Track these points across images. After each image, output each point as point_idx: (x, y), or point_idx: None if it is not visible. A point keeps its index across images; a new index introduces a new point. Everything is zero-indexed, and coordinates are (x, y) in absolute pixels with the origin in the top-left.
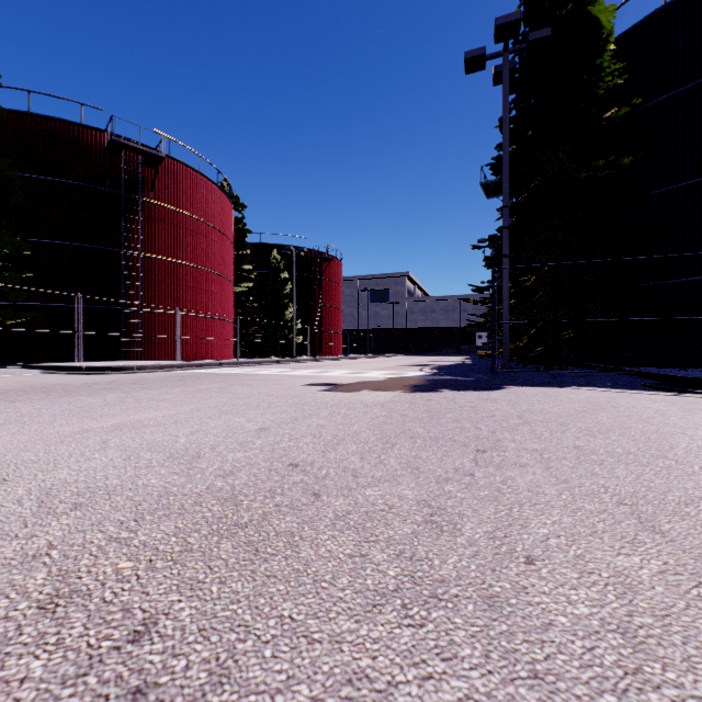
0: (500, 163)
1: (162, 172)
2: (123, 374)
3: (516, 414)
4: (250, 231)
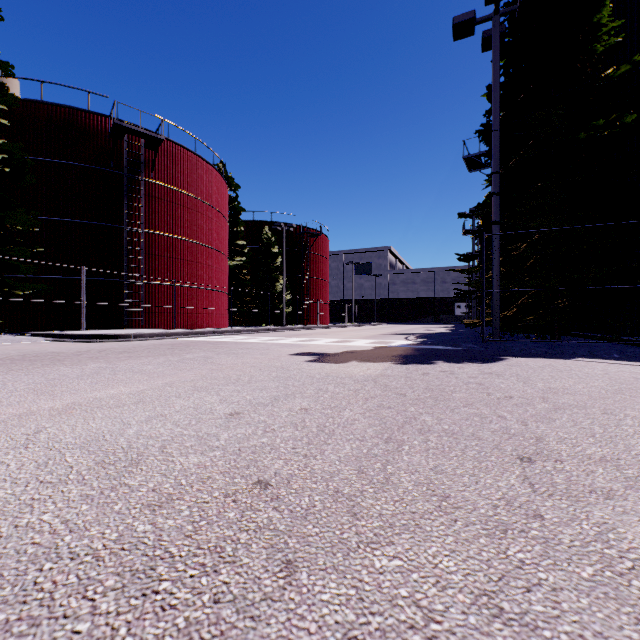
0: (489, 130)
1: (162, 154)
2: (120, 342)
3: (536, 394)
4: (244, 210)
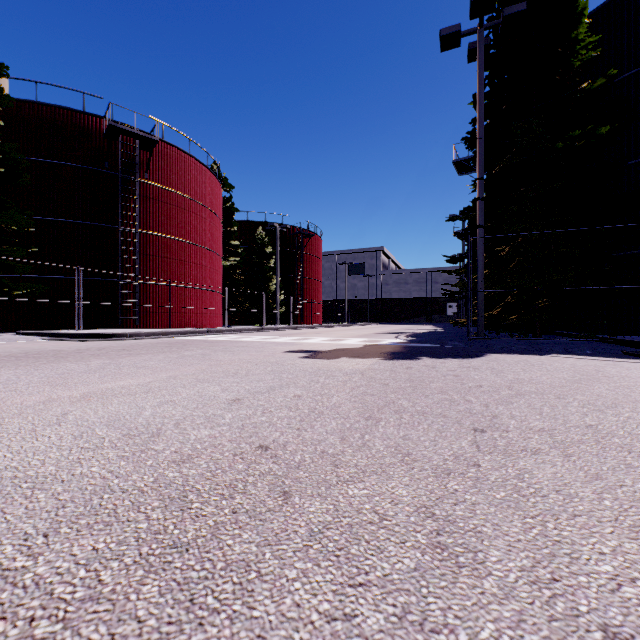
0: (475, 137)
1: (156, 155)
2: (117, 341)
3: (504, 384)
4: (237, 210)
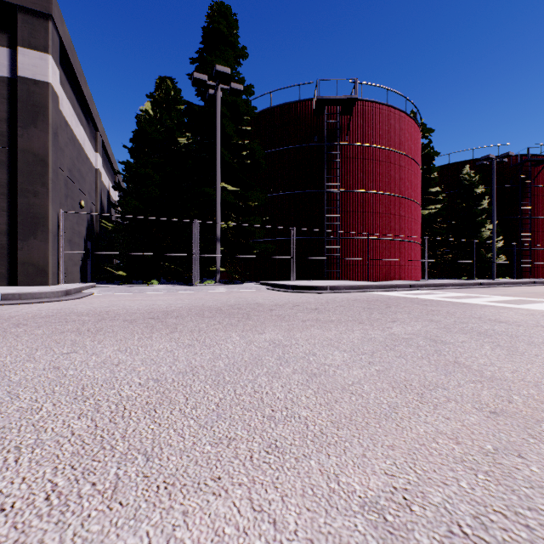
0: None
1: (355, 116)
2: (316, 294)
3: None
4: (437, 153)
